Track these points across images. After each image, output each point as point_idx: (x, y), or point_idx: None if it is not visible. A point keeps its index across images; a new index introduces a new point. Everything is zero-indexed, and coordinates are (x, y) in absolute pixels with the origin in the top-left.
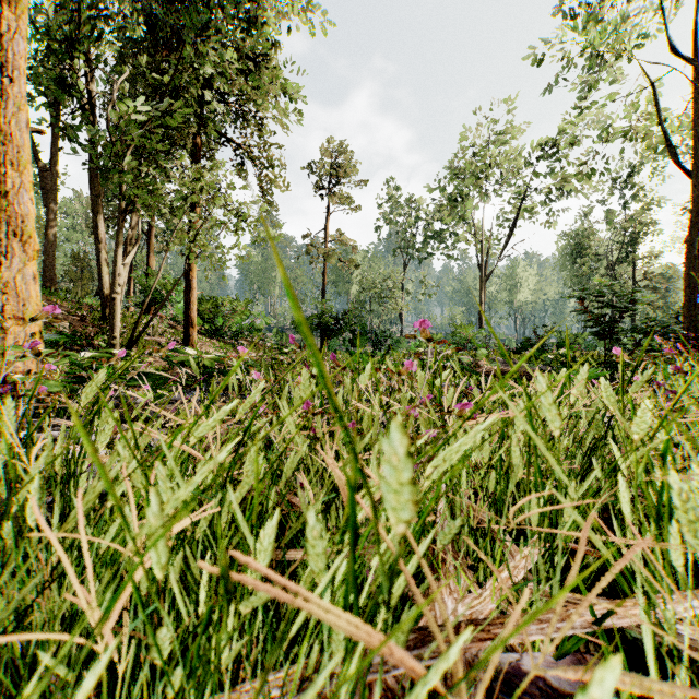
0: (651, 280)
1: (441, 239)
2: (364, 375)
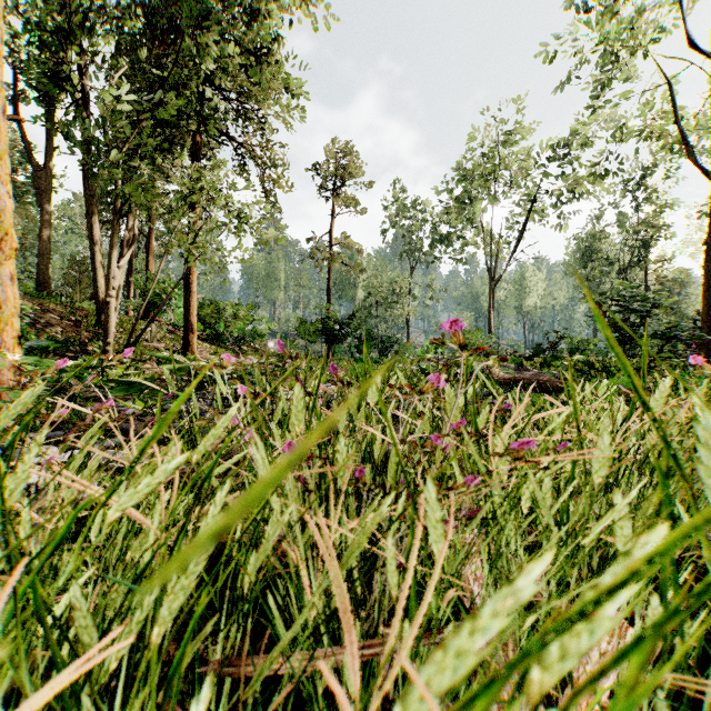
0: (664, 284)
1: (449, 243)
2: (374, 390)
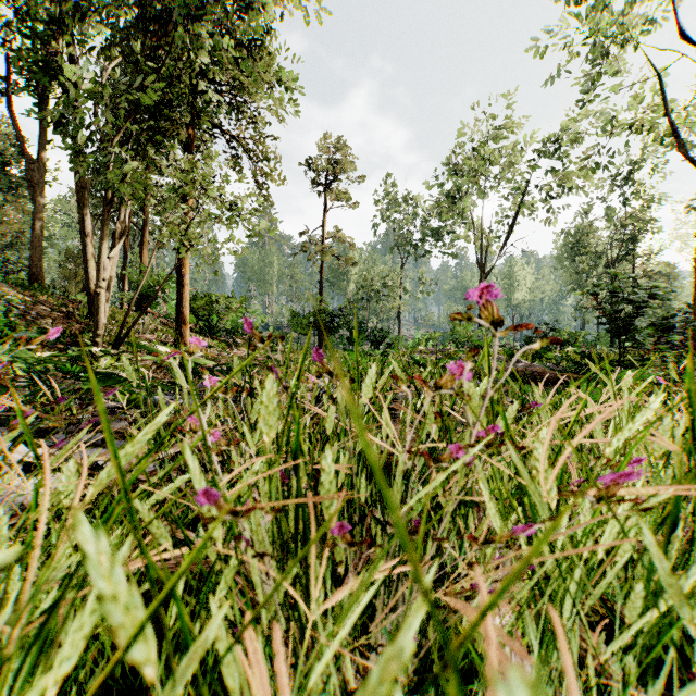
0: (651, 278)
1: (440, 237)
2: (369, 382)
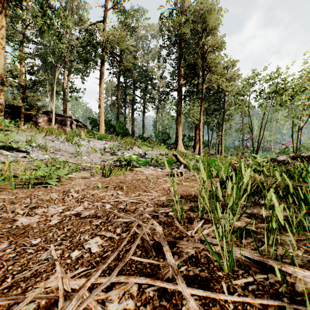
0: None
1: None
2: None
